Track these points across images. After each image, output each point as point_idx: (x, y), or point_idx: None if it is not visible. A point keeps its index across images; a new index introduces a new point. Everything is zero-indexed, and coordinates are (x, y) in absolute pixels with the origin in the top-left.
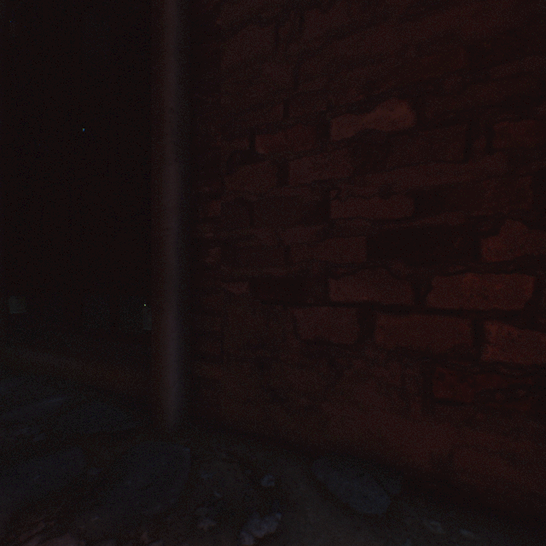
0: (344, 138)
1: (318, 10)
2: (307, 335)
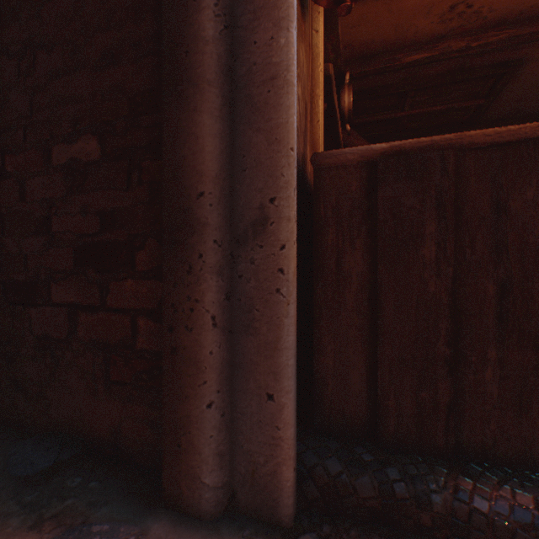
0: (61, 163)
1: (46, 51)
2: (39, 332)
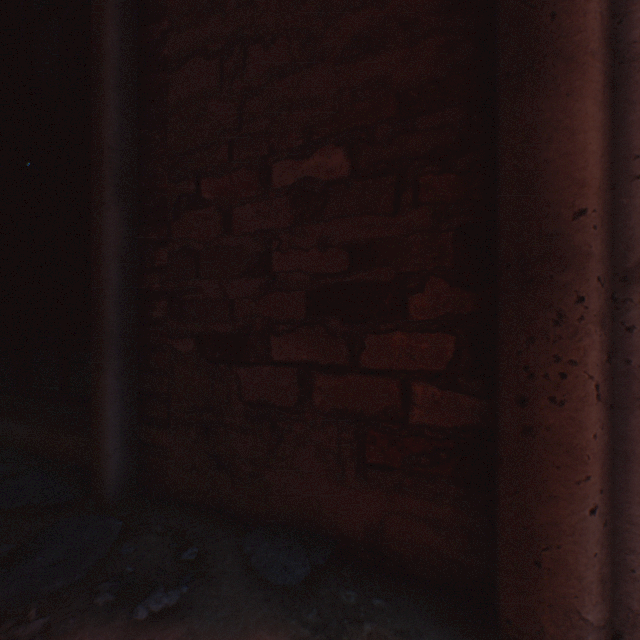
0: (285, 185)
1: (261, 46)
2: (251, 397)
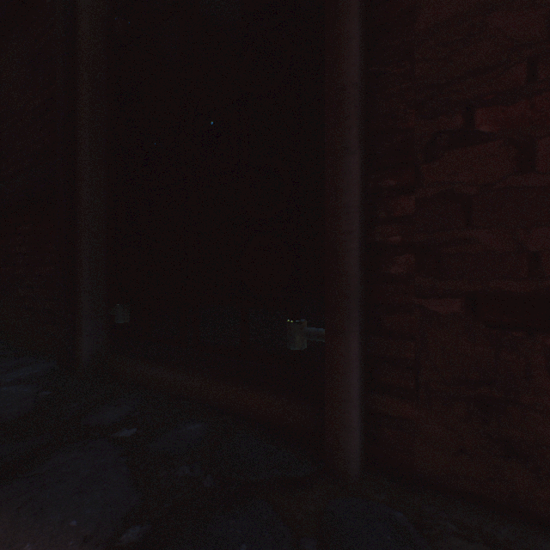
0: None
1: None
2: None
